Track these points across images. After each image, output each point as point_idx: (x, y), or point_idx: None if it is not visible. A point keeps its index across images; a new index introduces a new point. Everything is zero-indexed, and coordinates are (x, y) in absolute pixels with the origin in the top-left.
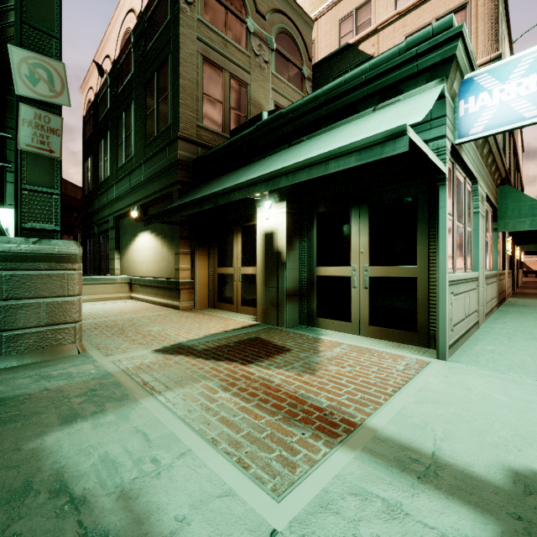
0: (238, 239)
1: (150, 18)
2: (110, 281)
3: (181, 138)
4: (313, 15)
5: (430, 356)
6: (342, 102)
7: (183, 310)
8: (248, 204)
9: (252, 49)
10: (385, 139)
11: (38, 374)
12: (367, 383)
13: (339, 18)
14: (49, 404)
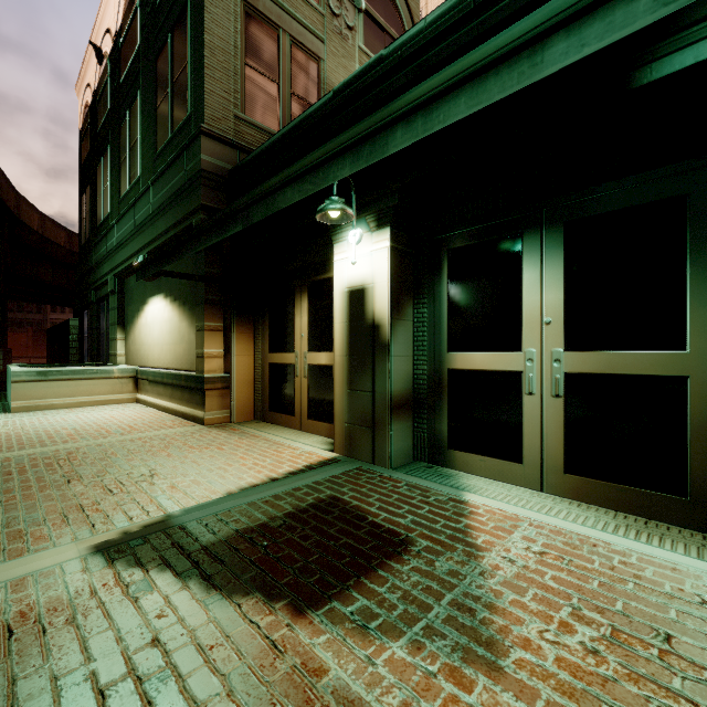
0: (303, 304)
1: None
2: (101, 374)
3: (206, 133)
4: None
5: None
6: (516, 0)
7: (210, 424)
8: (320, 242)
9: (328, 3)
10: None
11: None
12: None
13: None
14: None
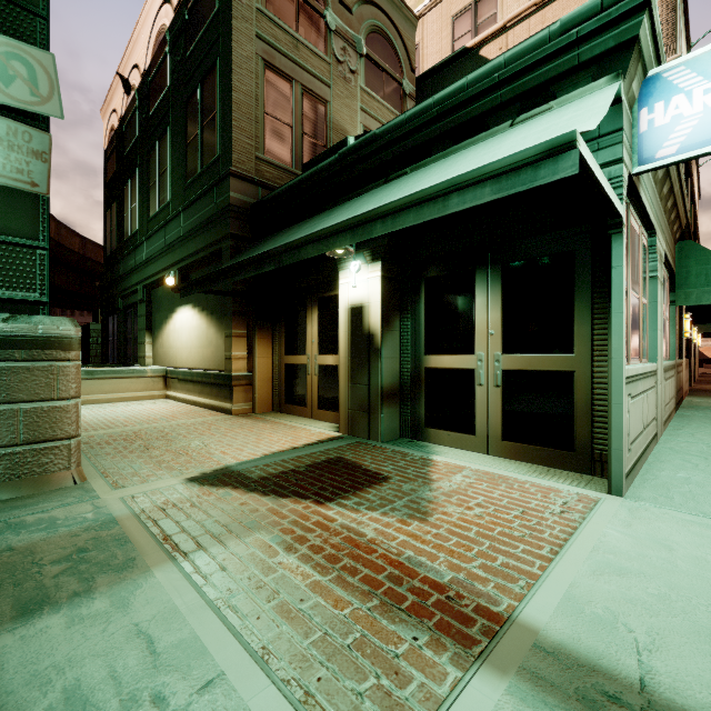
0: (314, 316)
1: (192, 9)
2: (137, 374)
3: (234, 174)
4: (416, 10)
5: (597, 488)
6: (464, 115)
7: (236, 414)
8: (328, 266)
9: (334, 53)
10: (540, 156)
11: (4, 521)
12: (510, 536)
13: (452, 14)
14: (7, 576)
